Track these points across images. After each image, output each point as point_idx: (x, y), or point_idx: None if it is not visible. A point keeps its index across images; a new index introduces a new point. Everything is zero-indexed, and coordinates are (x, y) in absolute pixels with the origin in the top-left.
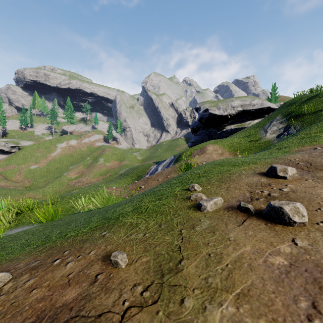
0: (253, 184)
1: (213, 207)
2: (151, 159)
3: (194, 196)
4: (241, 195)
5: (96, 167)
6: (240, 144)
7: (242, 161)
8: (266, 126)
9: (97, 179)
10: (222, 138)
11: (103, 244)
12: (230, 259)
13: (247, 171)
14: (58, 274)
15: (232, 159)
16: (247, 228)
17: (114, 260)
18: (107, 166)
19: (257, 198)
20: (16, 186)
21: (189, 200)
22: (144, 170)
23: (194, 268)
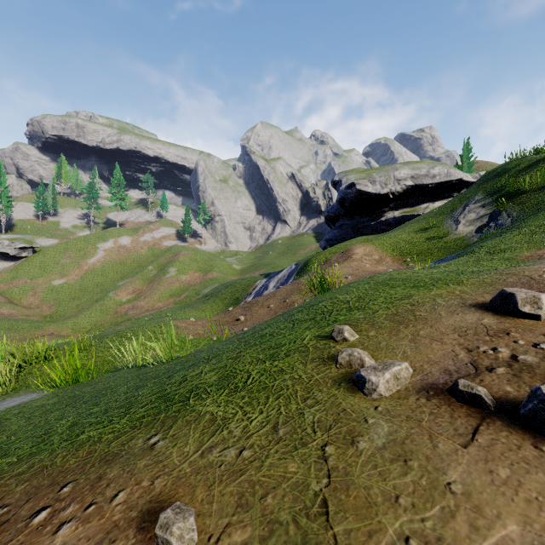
0: (468, 331)
1: (391, 385)
2: (256, 269)
3: (346, 355)
4: (450, 357)
5: (163, 283)
6: (412, 244)
7: (431, 278)
8: (456, 212)
9: (165, 304)
10: (379, 232)
11: (148, 471)
12: None
13: (447, 299)
14: None
15: (407, 273)
16: (489, 456)
17: (162, 538)
18: (182, 280)
19: (487, 365)
20: (28, 315)
21: (335, 363)
22: (245, 288)
23: None
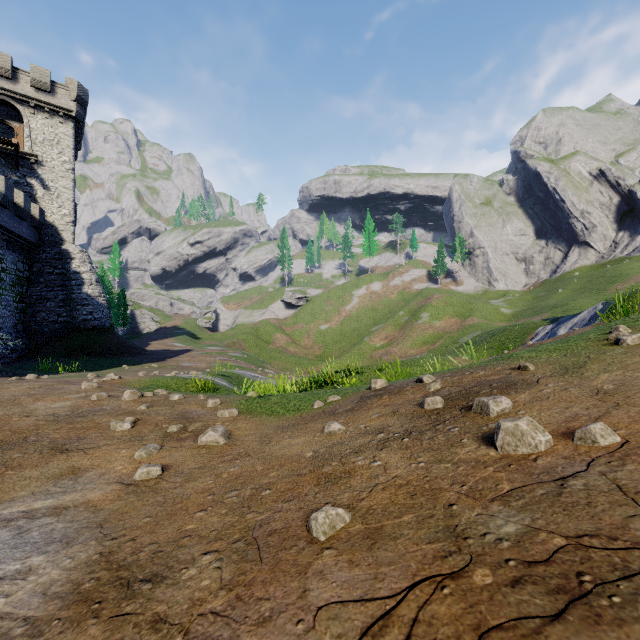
0: None
1: (635, 341)
2: (536, 313)
3: (614, 335)
4: None
5: (415, 329)
6: None
7: None
8: None
9: (418, 351)
10: None
11: (505, 365)
12: (632, 361)
13: None
14: (475, 375)
15: None
16: None
17: (523, 365)
18: (435, 327)
19: None
20: (305, 354)
21: (607, 340)
22: (519, 336)
23: (596, 366)
